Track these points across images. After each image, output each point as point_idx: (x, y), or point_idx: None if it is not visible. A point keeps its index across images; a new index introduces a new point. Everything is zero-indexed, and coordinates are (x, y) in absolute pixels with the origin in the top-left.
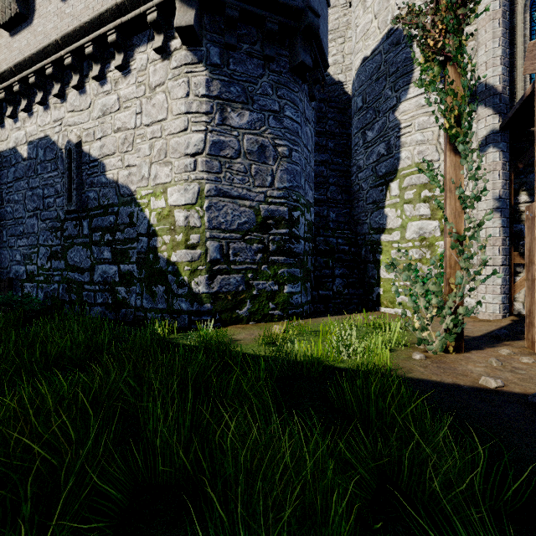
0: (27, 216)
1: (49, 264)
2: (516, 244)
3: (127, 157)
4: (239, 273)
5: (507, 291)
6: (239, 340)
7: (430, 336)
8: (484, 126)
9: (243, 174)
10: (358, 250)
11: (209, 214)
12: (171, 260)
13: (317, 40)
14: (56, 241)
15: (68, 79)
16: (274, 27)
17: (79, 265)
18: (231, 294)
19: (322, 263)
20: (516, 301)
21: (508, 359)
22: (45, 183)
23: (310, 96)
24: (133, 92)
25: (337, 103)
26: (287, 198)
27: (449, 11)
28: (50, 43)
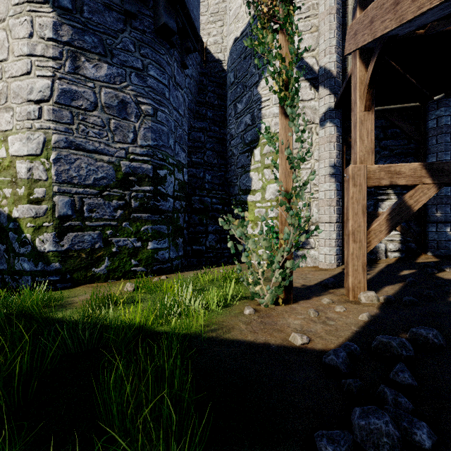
0: None
1: None
2: None
3: None
4: (96, 230)
5: (340, 244)
6: (75, 303)
7: (262, 290)
8: (323, 104)
9: (100, 128)
10: (230, 209)
11: (58, 167)
12: (12, 215)
13: (184, 9)
14: None
15: None
16: None
17: None
18: (86, 252)
19: (196, 220)
20: None
21: (326, 309)
22: None
23: (181, 63)
24: None
25: (217, 78)
26: (152, 156)
27: None
28: None
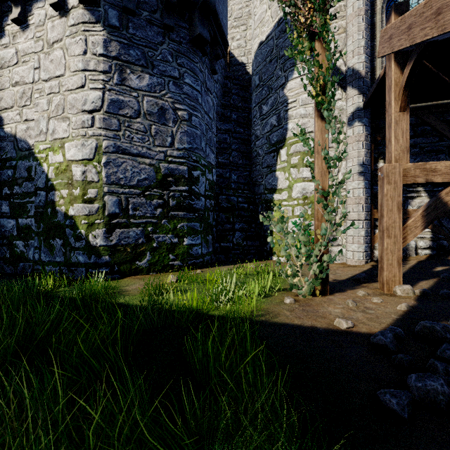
0: None
1: None
2: (376, 203)
3: (25, 112)
4: (139, 226)
5: (368, 241)
6: (129, 291)
7: (300, 281)
8: (352, 104)
9: (143, 133)
10: (255, 208)
11: (108, 170)
12: (68, 213)
13: (216, 18)
14: None
15: None
16: None
17: None
18: (131, 246)
19: (223, 218)
20: (376, 249)
21: (363, 300)
22: None
23: (211, 69)
24: (31, 47)
25: (241, 81)
26: (187, 158)
27: None
28: None
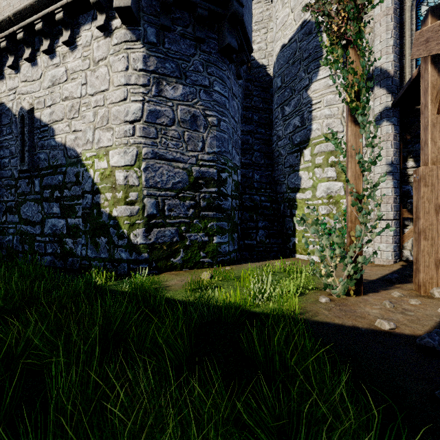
0: None
1: (5, 218)
2: (405, 202)
3: (74, 123)
4: (174, 226)
5: (397, 241)
6: (170, 286)
7: (334, 281)
8: (379, 104)
9: (177, 140)
10: (277, 206)
11: (146, 175)
12: (112, 214)
13: (242, 27)
14: (11, 197)
15: (21, 52)
16: (204, 12)
17: (32, 219)
18: (166, 244)
19: (247, 217)
20: (405, 249)
21: (399, 301)
22: (1, 145)
23: (237, 75)
24: (79, 65)
25: (261, 83)
26: (216, 161)
27: (350, 1)
28: (3, 19)
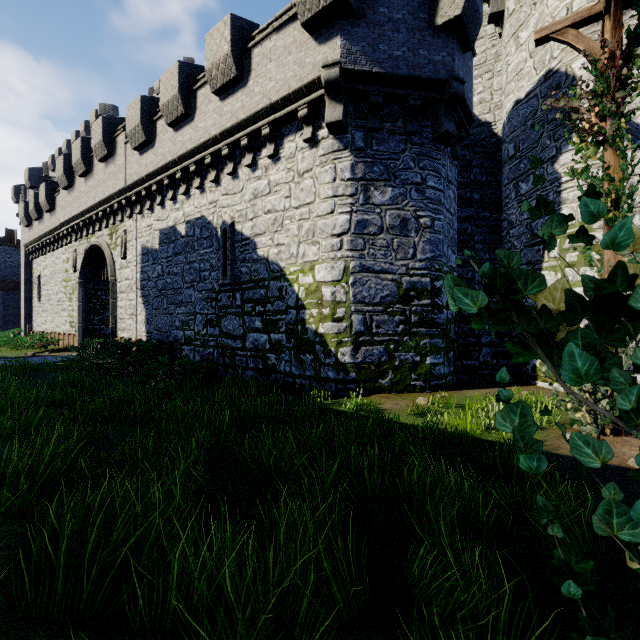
0: (185, 287)
1: (205, 330)
2: None
3: (277, 237)
4: (382, 344)
5: None
6: (386, 409)
7: (583, 417)
8: None
9: (385, 249)
10: None
11: (354, 290)
12: (318, 331)
13: (462, 102)
14: (211, 310)
15: (222, 165)
16: (416, 103)
17: (233, 333)
18: (374, 364)
19: (466, 330)
20: None
21: None
22: (201, 258)
23: (453, 157)
24: (282, 177)
25: (484, 147)
26: (429, 268)
27: (605, 96)
28: (210, 138)
